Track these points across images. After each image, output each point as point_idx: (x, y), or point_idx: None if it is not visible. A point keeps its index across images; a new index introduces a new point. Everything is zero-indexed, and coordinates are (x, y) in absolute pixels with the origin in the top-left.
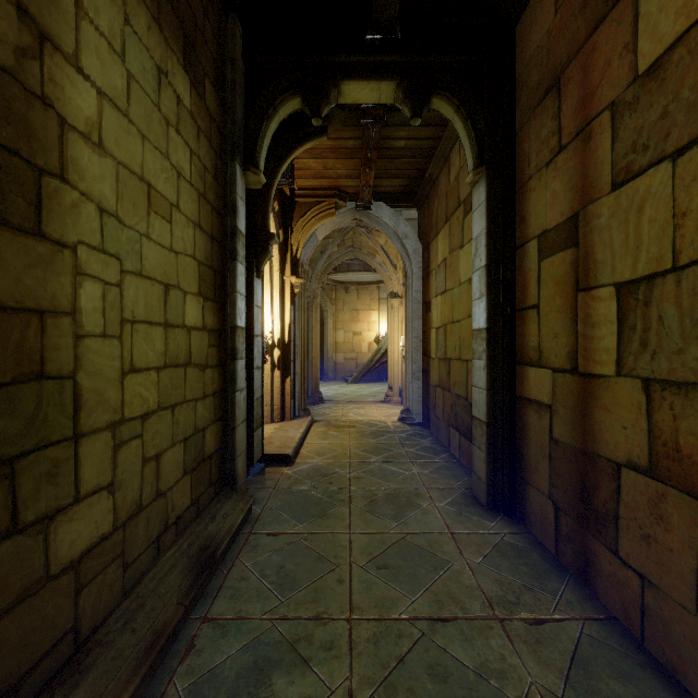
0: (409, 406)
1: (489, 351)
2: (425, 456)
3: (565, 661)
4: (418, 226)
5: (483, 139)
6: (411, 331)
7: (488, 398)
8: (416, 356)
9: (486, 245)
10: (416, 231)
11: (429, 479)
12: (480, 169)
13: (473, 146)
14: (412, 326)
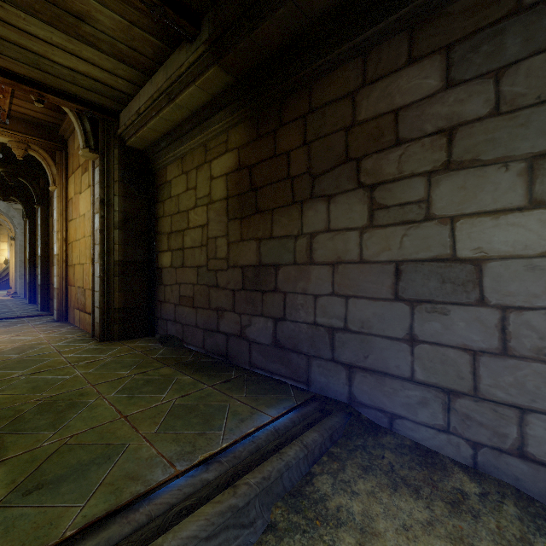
0: (17, 291)
1: (29, 265)
2: (17, 301)
3: (24, 308)
4: (22, 212)
5: (28, 211)
6: (18, 258)
7: (29, 276)
8: (21, 269)
9: (29, 238)
10: (21, 214)
11: (13, 303)
12: (27, 219)
13: (25, 212)
14: (19, 256)
